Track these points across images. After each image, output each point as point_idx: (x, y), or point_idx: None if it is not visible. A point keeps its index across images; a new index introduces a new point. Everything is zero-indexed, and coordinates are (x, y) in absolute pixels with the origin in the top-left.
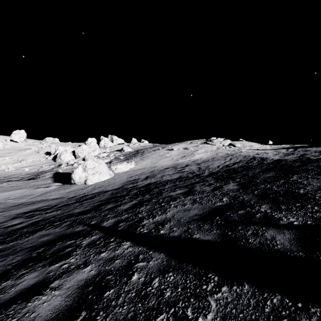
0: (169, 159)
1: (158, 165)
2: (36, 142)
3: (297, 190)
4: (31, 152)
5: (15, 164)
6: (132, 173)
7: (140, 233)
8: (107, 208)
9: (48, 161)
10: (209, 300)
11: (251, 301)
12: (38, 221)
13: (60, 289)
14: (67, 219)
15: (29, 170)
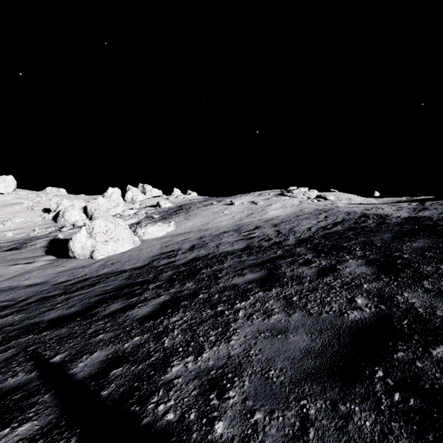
0: (228, 218)
1: (211, 227)
2: (31, 193)
3: None
4: (22, 209)
5: None
6: (169, 240)
7: (152, 429)
8: (107, 312)
9: (45, 222)
10: None
11: None
12: None
13: None
14: (15, 341)
15: (14, 235)
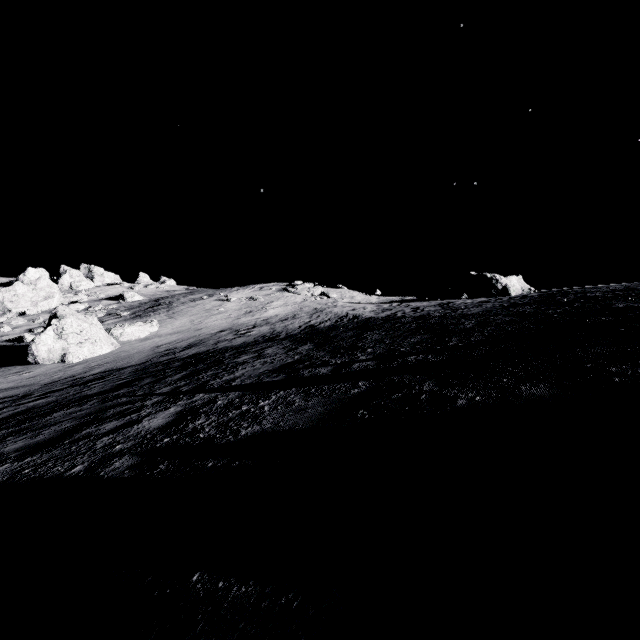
0: (224, 317)
1: (206, 326)
2: None
3: (358, 344)
4: None
5: None
6: (158, 341)
7: (211, 388)
8: (146, 382)
9: None
10: (272, 396)
11: (294, 391)
12: (28, 410)
13: (156, 418)
14: (88, 399)
15: None
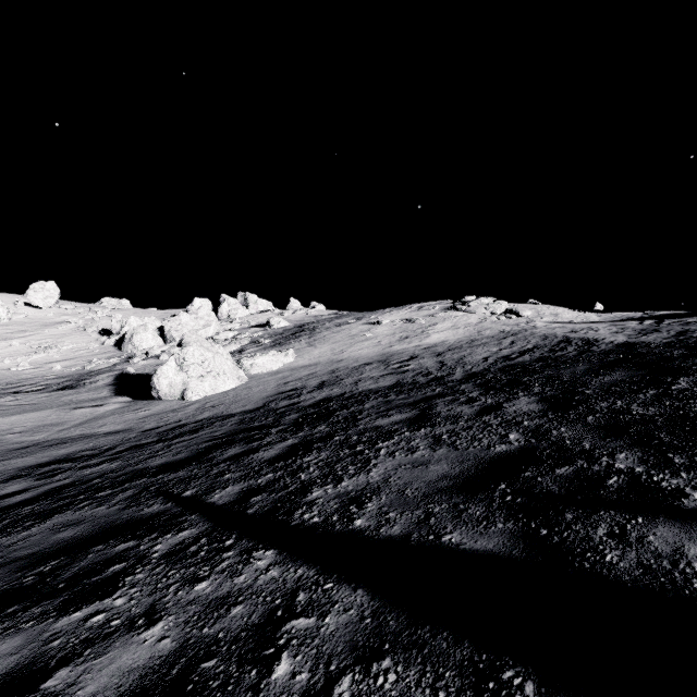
0: (371, 344)
1: (348, 357)
2: (81, 307)
3: None
4: (70, 330)
5: (33, 355)
6: (288, 376)
7: (301, 526)
8: (227, 456)
9: (105, 350)
10: None
11: None
12: (64, 488)
13: None
14: (130, 484)
15: (64, 368)
